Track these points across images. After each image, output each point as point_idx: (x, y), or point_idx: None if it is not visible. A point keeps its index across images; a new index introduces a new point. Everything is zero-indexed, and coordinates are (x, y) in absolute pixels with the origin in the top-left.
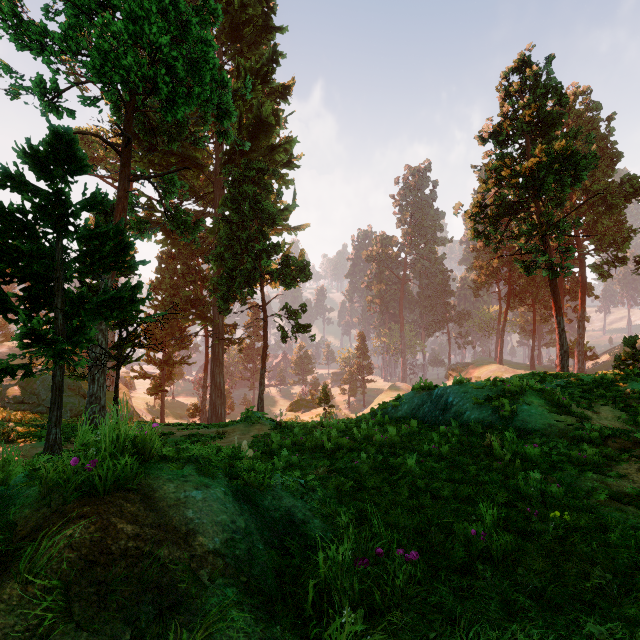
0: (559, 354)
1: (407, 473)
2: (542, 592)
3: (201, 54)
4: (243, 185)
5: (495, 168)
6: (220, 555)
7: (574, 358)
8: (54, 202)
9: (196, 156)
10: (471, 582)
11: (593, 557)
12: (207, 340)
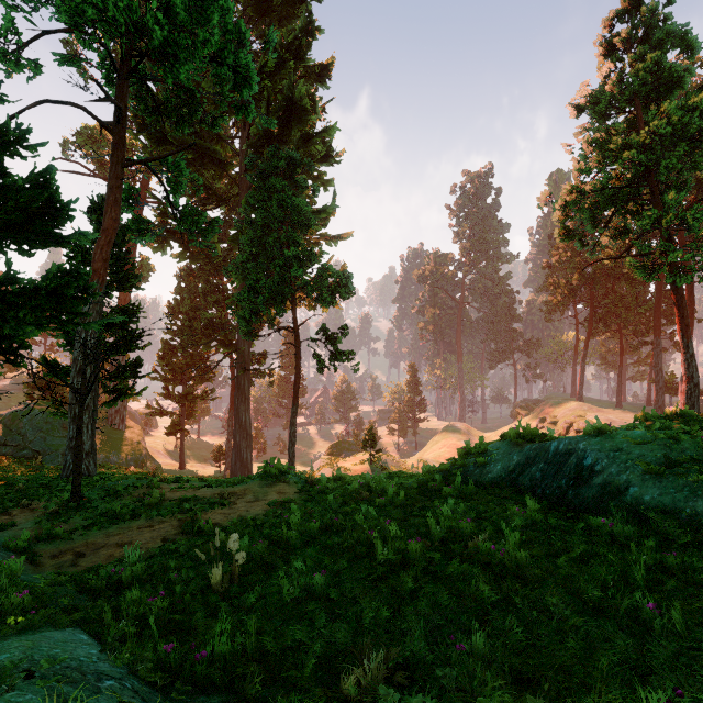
0: (686, 388)
1: None
2: None
3: None
4: (270, 178)
5: (596, 143)
6: None
7: (672, 394)
8: None
9: (216, 150)
10: None
11: None
12: (233, 371)
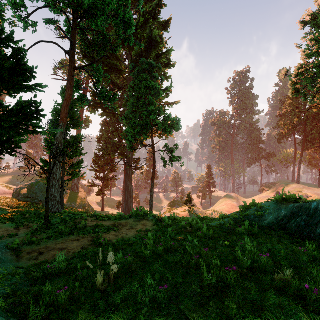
0: None
1: None
2: None
3: None
4: (141, 74)
5: (316, 40)
6: None
7: None
8: None
9: (117, 64)
10: None
11: None
12: (125, 167)
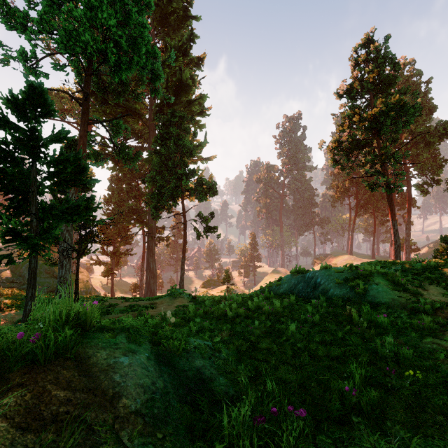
0: (394, 247)
1: (289, 337)
2: (407, 442)
3: (139, 33)
4: (169, 128)
5: (348, 115)
6: (140, 415)
7: (402, 250)
8: (29, 136)
9: (136, 107)
10: (348, 434)
11: (444, 410)
12: (144, 238)
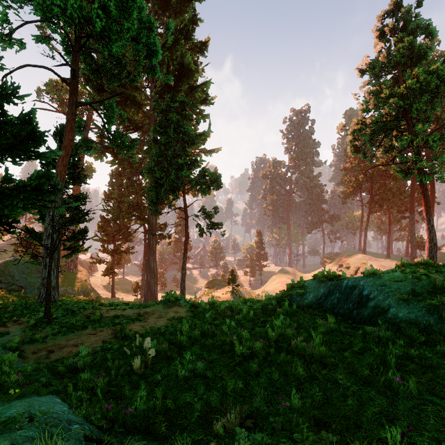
0: (429, 246)
1: None
2: None
3: None
4: (169, 114)
5: (373, 93)
6: None
7: (421, 249)
8: None
9: (135, 95)
10: None
11: None
12: (145, 235)
